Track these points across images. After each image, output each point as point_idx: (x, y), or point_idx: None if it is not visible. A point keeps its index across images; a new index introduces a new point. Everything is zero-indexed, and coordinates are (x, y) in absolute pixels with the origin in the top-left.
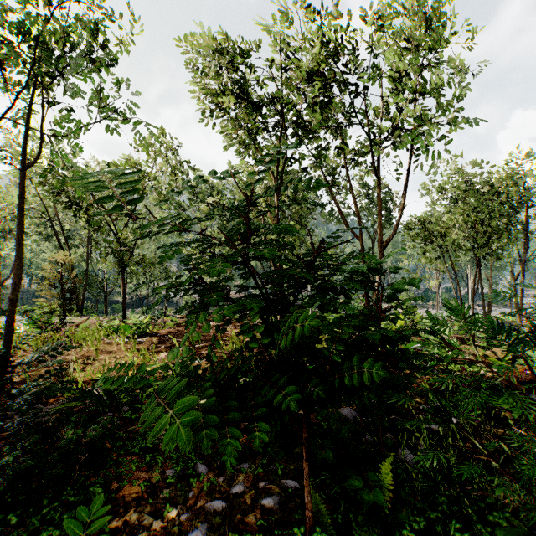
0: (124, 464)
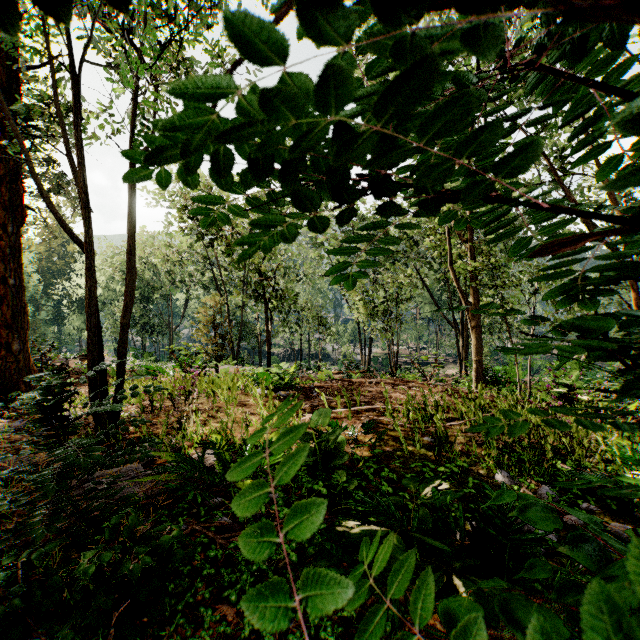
0: (206, 623)
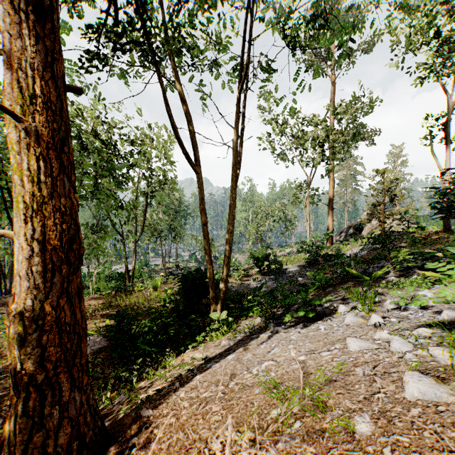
0: None
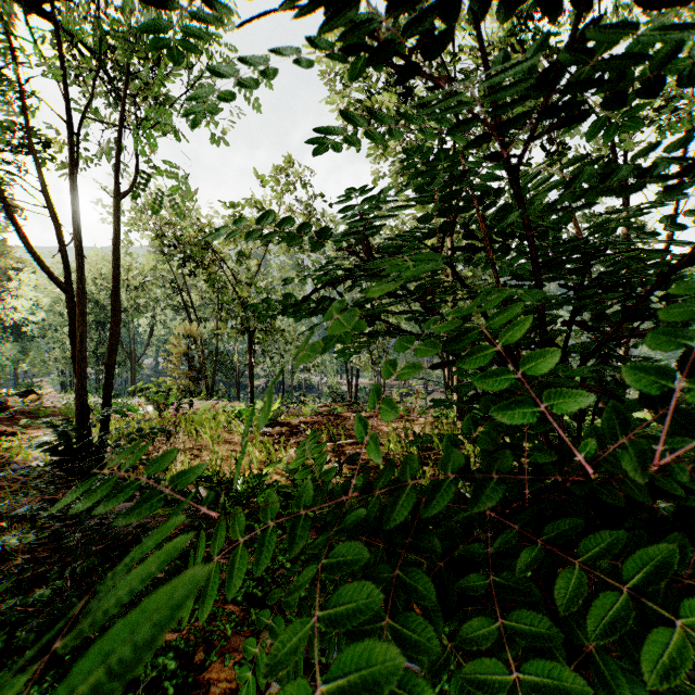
0: (219, 618)
